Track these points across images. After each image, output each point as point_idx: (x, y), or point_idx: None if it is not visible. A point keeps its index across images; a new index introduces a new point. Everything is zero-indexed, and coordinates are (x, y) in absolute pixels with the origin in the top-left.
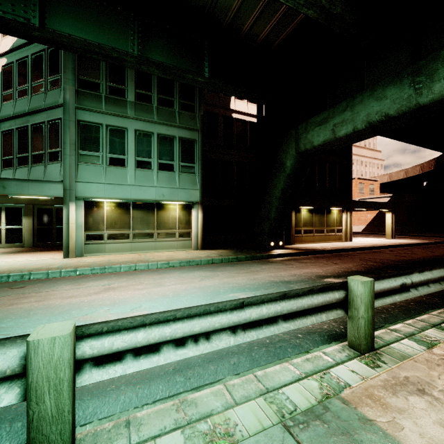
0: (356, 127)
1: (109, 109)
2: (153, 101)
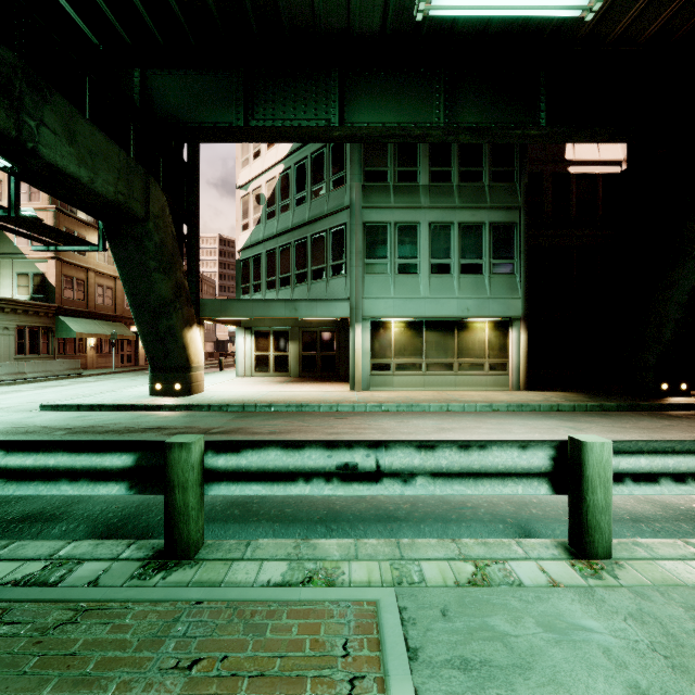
0: None
1: (399, 202)
2: (453, 178)
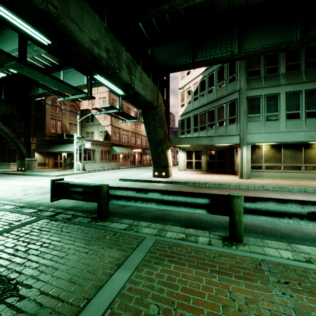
0: None
1: (267, 84)
2: (301, 67)
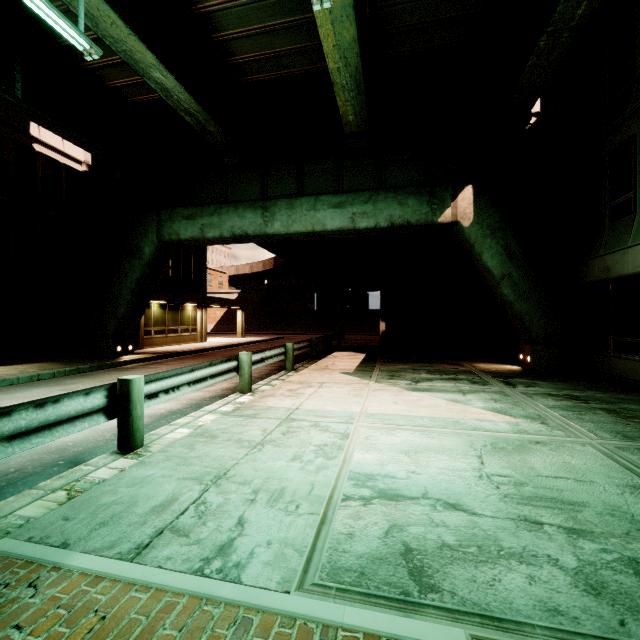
0: (223, 234)
1: None
2: None
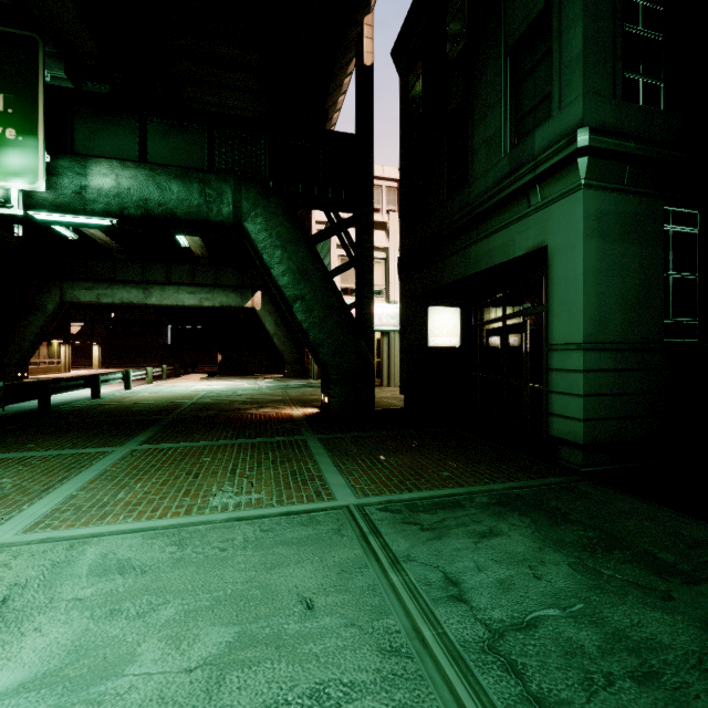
0: (115, 302)
1: None
2: None
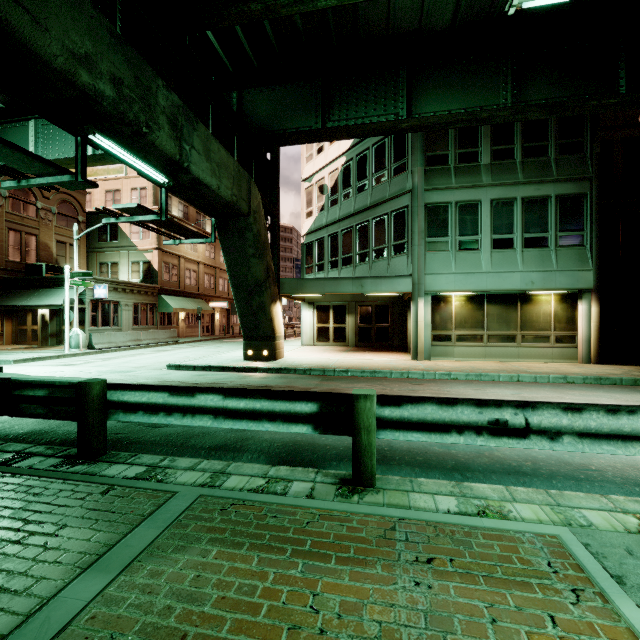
0: None
1: (460, 182)
2: (516, 155)
